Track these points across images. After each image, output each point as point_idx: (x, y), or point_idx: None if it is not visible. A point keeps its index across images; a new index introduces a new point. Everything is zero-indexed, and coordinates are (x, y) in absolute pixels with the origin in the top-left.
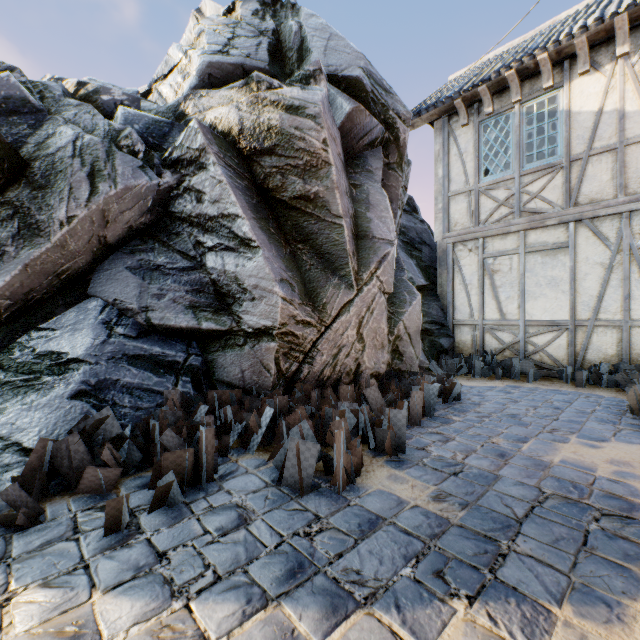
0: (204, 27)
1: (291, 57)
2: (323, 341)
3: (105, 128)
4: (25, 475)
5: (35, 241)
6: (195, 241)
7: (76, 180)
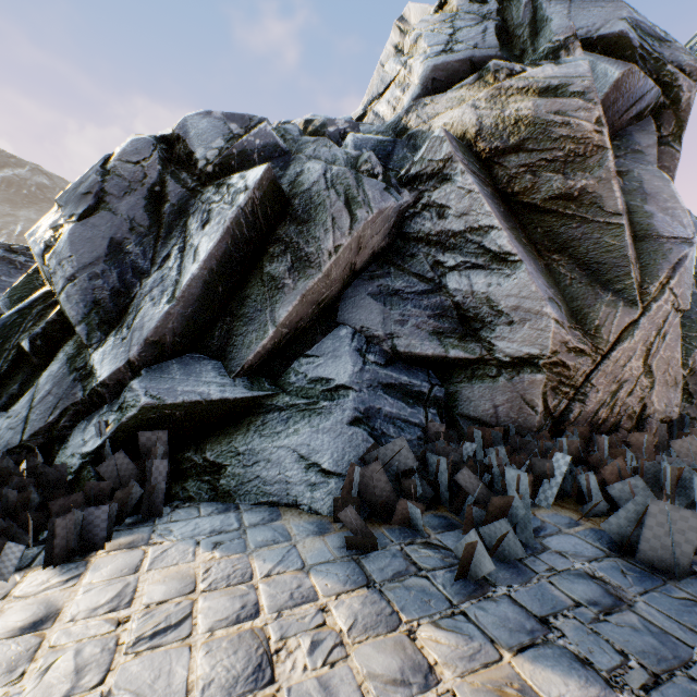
0: (420, 31)
1: (521, 34)
2: (598, 374)
3: (343, 157)
4: (343, 497)
5: (307, 272)
6: (433, 261)
7: (336, 210)
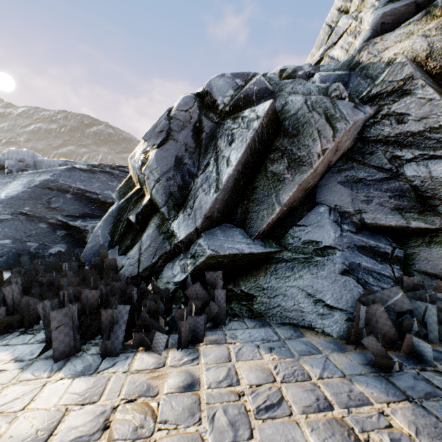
0: None
1: None
2: None
3: (315, 89)
4: (355, 327)
5: (301, 169)
6: (390, 156)
7: (320, 125)
